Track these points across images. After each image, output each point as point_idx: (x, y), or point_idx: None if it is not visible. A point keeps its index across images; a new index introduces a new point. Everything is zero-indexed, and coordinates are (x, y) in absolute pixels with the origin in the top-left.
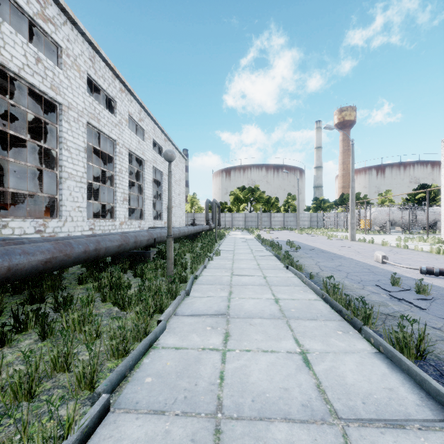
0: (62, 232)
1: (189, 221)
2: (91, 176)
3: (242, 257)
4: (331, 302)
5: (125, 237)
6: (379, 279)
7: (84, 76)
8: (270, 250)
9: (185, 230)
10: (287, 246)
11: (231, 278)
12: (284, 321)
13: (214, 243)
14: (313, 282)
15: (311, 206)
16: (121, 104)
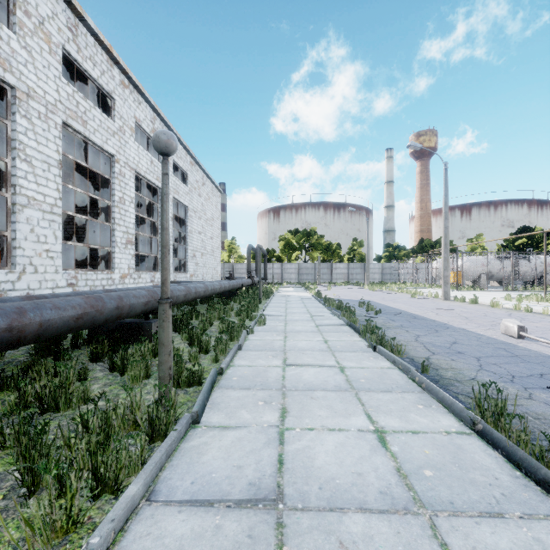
0: (16, 290)
1: (226, 274)
2: (90, 212)
3: (299, 326)
4: (507, 449)
5: (97, 300)
6: (542, 373)
7: (58, 52)
8: (338, 315)
9: (215, 286)
10: (361, 309)
11: (283, 372)
12: (424, 525)
13: (256, 305)
14: (431, 380)
15: (382, 254)
16: (122, 104)
